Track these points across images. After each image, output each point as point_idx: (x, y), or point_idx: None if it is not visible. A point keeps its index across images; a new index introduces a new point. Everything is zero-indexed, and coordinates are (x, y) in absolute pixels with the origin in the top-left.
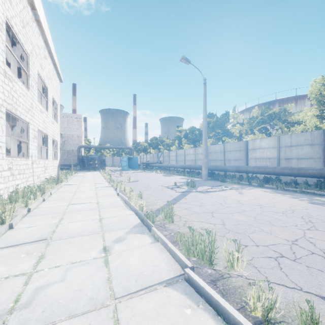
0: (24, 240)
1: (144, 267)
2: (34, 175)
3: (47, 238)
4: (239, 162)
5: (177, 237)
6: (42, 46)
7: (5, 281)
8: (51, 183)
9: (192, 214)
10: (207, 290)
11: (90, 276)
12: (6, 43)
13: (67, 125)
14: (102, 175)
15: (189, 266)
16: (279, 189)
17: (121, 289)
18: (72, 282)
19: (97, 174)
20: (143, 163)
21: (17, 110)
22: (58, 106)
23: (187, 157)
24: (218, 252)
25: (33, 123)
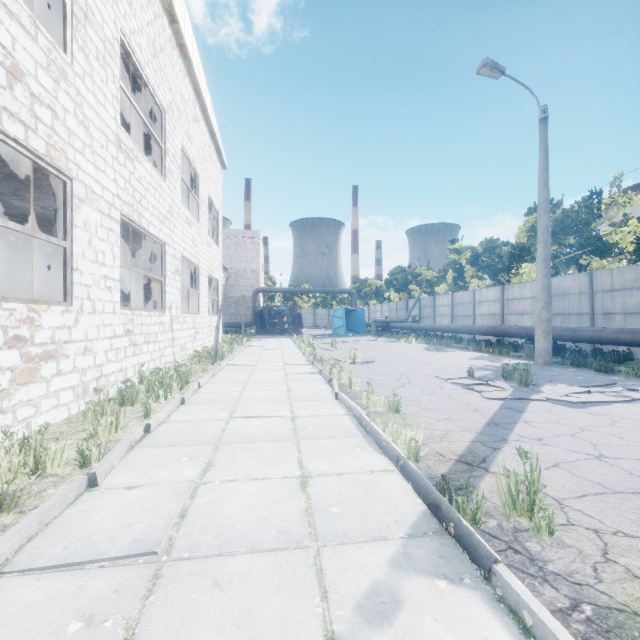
0: (100, 544)
1: None
2: (175, 344)
3: (157, 549)
4: None
5: None
6: (191, 97)
7: None
8: (202, 362)
9: (597, 496)
10: None
11: None
12: (121, 83)
13: (235, 251)
14: (298, 346)
15: None
16: None
17: None
18: None
19: (287, 343)
20: (377, 321)
21: (143, 218)
22: (218, 215)
23: (480, 307)
24: None
25: (174, 243)
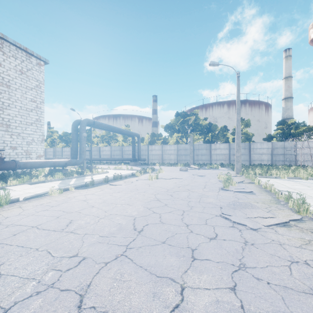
0: None
1: None
2: None
3: None
4: (97, 156)
5: None
6: None
7: None
8: None
9: None
10: None
11: None
12: None
13: None
14: None
15: None
16: (108, 164)
17: None
18: None
19: None
20: None
21: None
22: None
23: (64, 153)
24: None
25: None
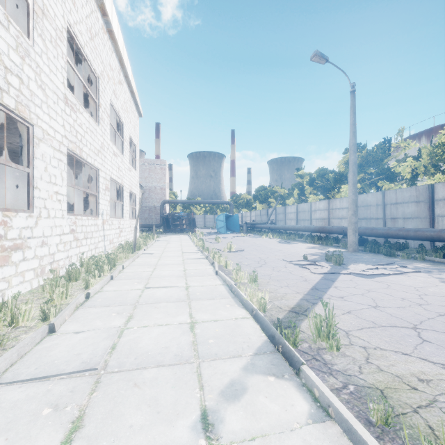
0: (60, 366)
1: None
2: (106, 239)
3: (98, 367)
4: (416, 222)
5: (377, 410)
6: (117, 67)
7: None
8: (125, 251)
9: (369, 328)
10: None
11: None
12: (67, 58)
13: (148, 174)
14: (192, 240)
15: None
16: None
17: None
18: None
19: (185, 238)
20: (247, 223)
21: (83, 152)
22: (136, 149)
23: (315, 214)
24: None
25: (105, 169)
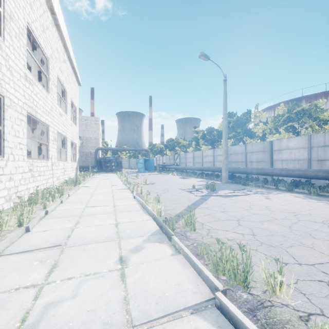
0: (38, 245)
1: (165, 285)
2: (54, 177)
3: (61, 244)
4: (263, 164)
5: (201, 249)
6: (62, 50)
7: (15, 293)
8: (69, 185)
9: (215, 221)
10: (248, 327)
11: (104, 293)
12: (27, 47)
13: (85, 128)
14: (119, 177)
15: (220, 289)
16: (312, 194)
17: (139, 313)
18: (85, 299)
19: (114, 176)
20: (160, 165)
21: (37, 113)
22: (76, 109)
23: (205, 158)
24: (253, 271)
25: (53, 125)
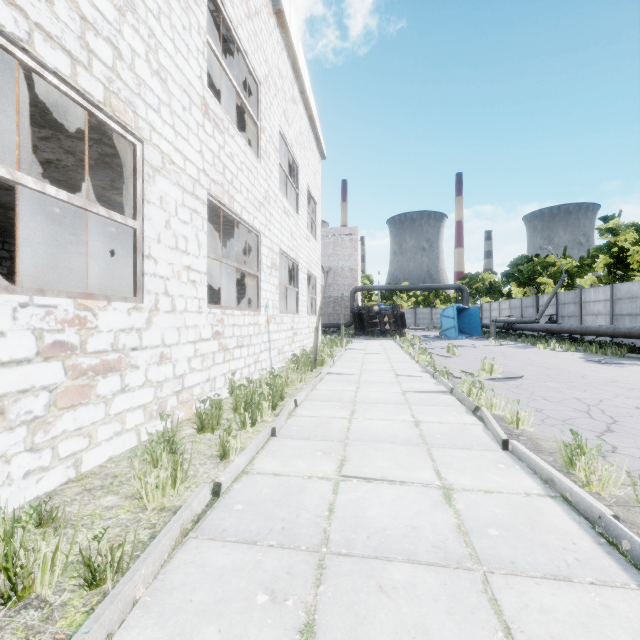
0: None
1: None
2: (272, 347)
3: None
4: None
5: None
6: (288, 75)
7: None
8: (300, 370)
9: None
10: None
11: None
12: (209, 39)
13: (333, 250)
14: (405, 350)
15: None
16: None
17: None
18: None
19: (390, 346)
20: (498, 321)
21: (234, 202)
22: (317, 208)
23: None
24: None
25: (270, 234)
